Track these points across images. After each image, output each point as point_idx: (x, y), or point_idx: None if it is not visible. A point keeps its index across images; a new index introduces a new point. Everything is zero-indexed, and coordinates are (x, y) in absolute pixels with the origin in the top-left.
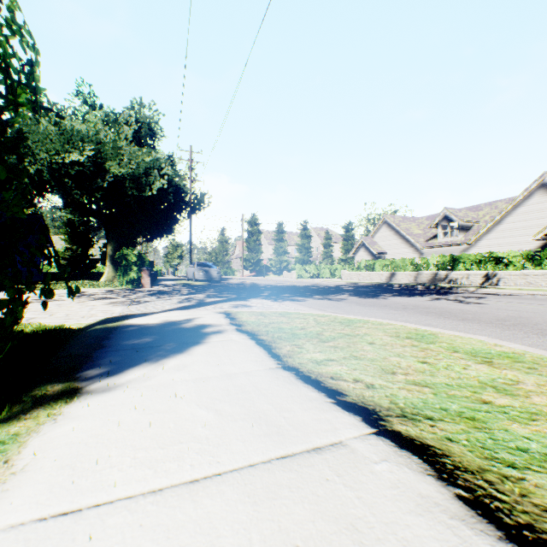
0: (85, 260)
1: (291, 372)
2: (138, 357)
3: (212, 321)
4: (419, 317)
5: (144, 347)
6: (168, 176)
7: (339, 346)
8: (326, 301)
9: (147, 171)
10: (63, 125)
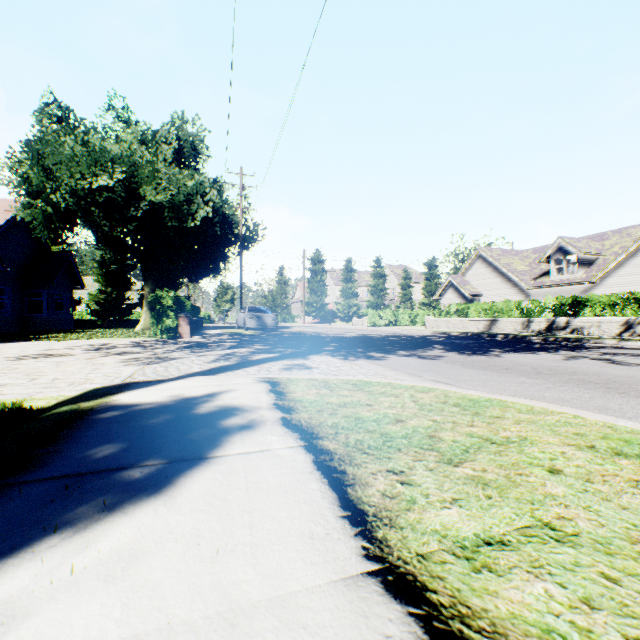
0: (121, 304)
1: (406, 608)
2: (52, 511)
3: (246, 400)
4: (576, 392)
5: (93, 471)
6: (214, 203)
7: (491, 480)
8: (415, 359)
9: (189, 198)
10: (92, 144)
